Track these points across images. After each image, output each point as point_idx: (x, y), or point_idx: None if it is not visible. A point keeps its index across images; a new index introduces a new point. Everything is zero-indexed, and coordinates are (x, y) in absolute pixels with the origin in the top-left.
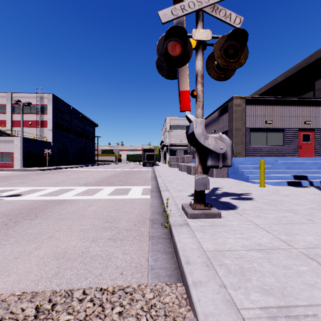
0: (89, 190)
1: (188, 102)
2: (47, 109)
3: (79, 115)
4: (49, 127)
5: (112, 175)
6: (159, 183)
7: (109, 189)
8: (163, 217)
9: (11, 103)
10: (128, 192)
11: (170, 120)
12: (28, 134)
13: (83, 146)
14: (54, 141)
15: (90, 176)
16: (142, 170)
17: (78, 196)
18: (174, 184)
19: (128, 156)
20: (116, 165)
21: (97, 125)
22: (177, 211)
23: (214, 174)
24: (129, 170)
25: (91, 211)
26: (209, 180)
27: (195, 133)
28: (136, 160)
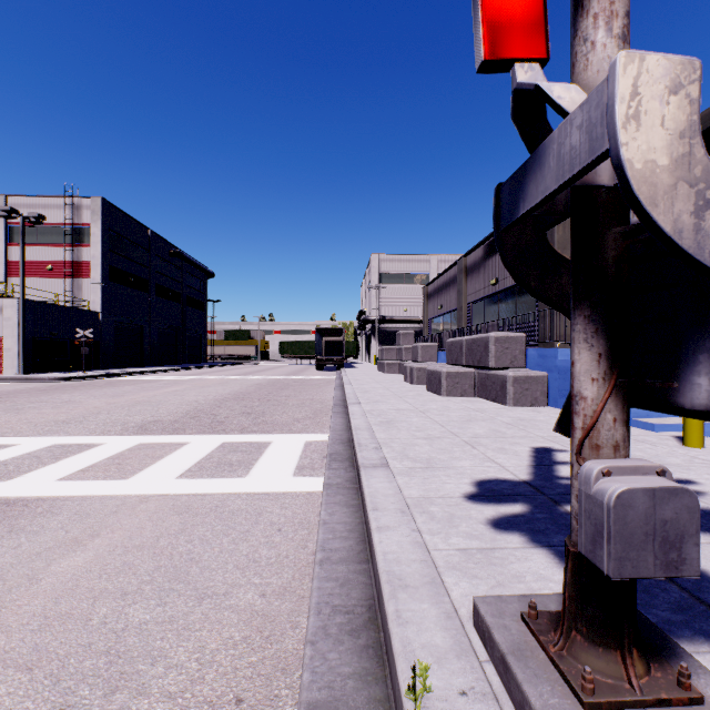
0: (133, 453)
1: (532, 5)
2: (90, 235)
3: (169, 251)
4: (95, 277)
5: (233, 394)
6: (353, 427)
7: (199, 448)
8: (373, 679)
9: (6, 220)
10: (255, 460)
11: (380, 262)
12: (45, 294)
13: (179, 322)
14: (106, 311)
15: (173, 399)
16: (314, 379)
17: (76, 483)
18: (402, 431)
19: (284, 345)
20: (255, 366)
21: (212, 275)
22: (458, 669)
23: (511, 397)
24: (280, 381)
25: (50, 591)
26: (501, 414)
27: (632, 160)
28: (301, 354)
